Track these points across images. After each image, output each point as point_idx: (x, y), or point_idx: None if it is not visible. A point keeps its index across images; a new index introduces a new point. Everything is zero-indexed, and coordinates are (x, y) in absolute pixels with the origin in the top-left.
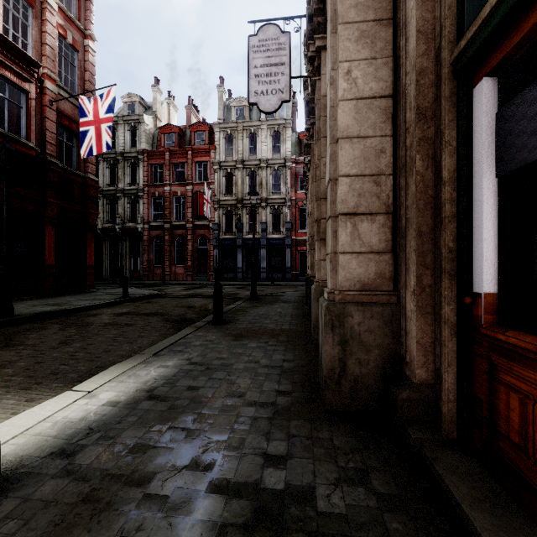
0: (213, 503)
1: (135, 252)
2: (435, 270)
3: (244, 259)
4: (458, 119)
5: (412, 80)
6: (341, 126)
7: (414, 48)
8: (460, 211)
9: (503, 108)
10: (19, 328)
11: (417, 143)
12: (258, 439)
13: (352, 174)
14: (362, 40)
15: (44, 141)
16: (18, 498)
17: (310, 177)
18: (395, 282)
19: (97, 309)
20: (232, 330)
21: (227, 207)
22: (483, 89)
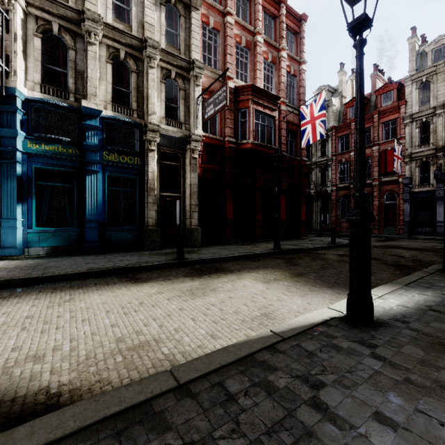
0: None
1: (324, 210)
2: None
3: None
4: None
5: None
6: None
7: None
8: None
9: None
10: (288, 256)
11: None
12: None
13: None
14: None
15: (280, 143)
16: (394, 330)
17: None
18: None
19: (319, 250)
20: None
21: (422, 159)
22: None
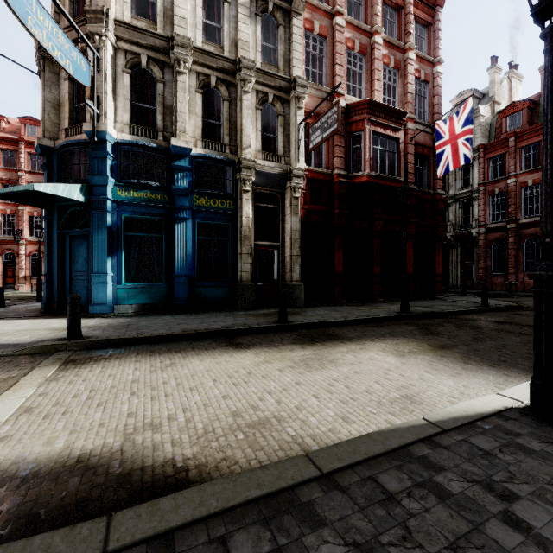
0: None
1: (467, 260)
2: None
3: None
4: None
5: None
6: None
7: None
8: None
9: None
10: (421, 322)
11: None
12: None
13: None
14: None
15: (406, 173)
16: None
17: None
18: None
19: (464, 314)
20: None
21: None
22: None
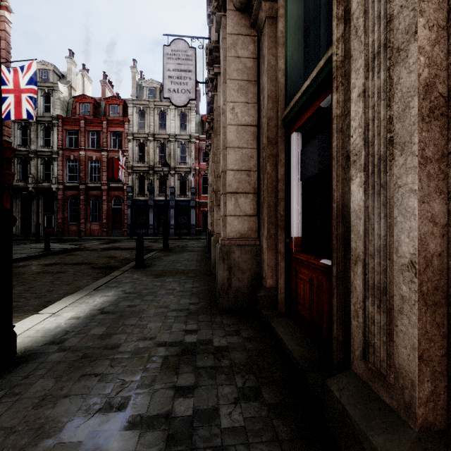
0: (159, 350)
1: (49, 210)
2: (276, 226)
3: (155, 217)
4: (285, 149)
5: (266, 121)
6: (229, 140)
7: (266, 104)
8: (285, 195)
9: (301, 149)
10: None
11: (268, 156)
12: (180, 325)
13: (235, 169)
14: (241, 91)
15: None
16: (37, 362)
17: (210, 156)
18: (259, 233)
19: (22, 261)
20: (152, 271)
21: (140, 173)
22: (294, 137)
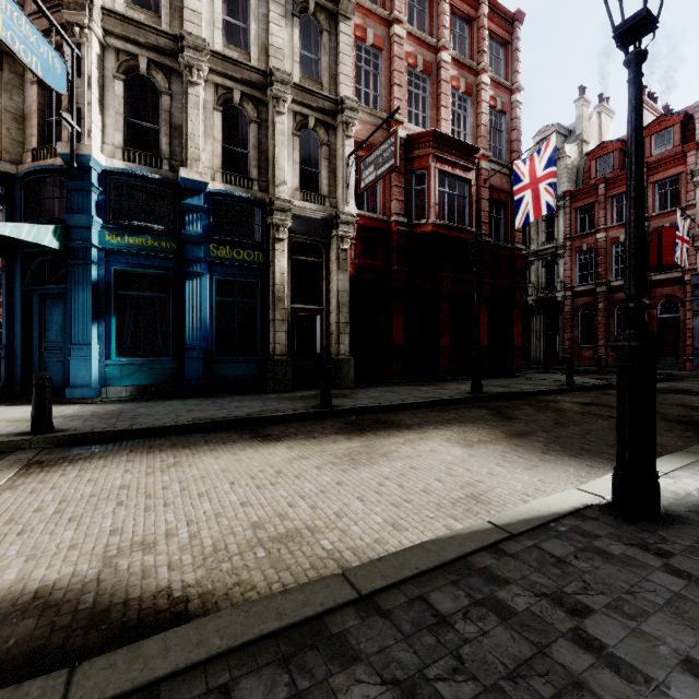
0: None
1: (551, 329)
2: None
3: None
4: None
5: None
6: None
7: None
8: None
9: None
10: (495, 404)
11: None
12: None
13: None
14: None
15: (479, 222)
16: (698, 530)
17: None
18: None
19: (546, 395)
20: None
21: None
22: None
